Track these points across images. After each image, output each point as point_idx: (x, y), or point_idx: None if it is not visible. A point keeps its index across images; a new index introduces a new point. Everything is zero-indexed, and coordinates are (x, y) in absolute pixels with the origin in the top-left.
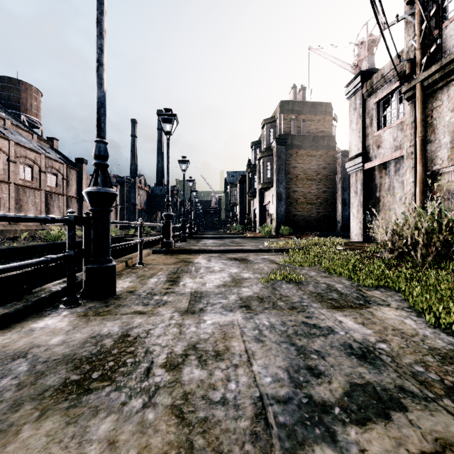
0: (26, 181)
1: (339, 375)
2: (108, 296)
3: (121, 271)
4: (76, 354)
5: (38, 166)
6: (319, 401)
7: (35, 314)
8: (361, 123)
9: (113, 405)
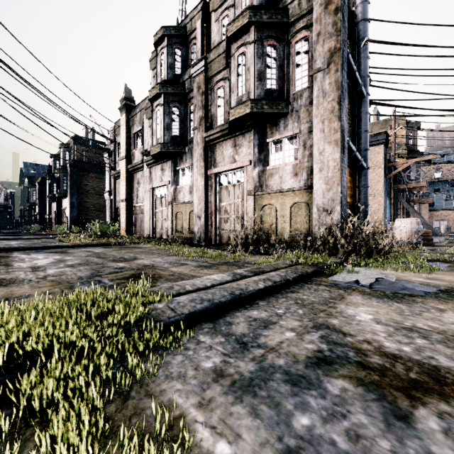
0: None
1: None
2: None
3: None
4: None
5: None
6: None
7: None
8: (109, 176)
9: None
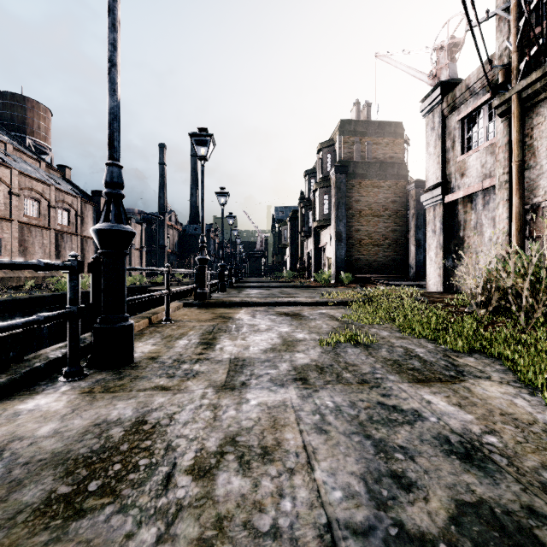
0: (32, 218)
1: (438, 487)
2: (123, 365)
3: (143, 330)
4: (70, 451)
5: (47, 200)
6: (415, 533)
7: (24, 390)
8: (440, 145)
9: (113, 538)
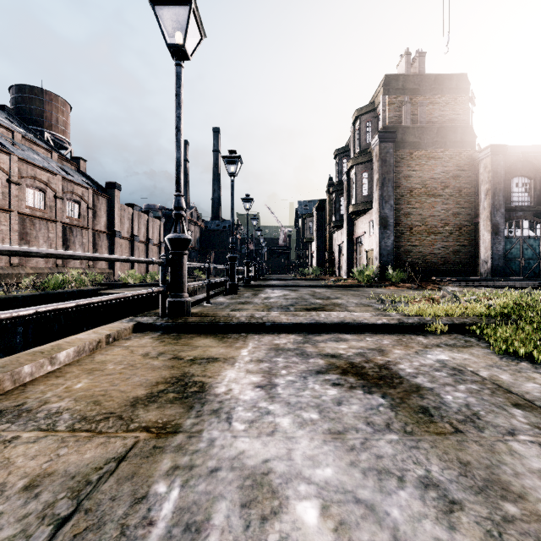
0: (36, 209)
1: None
2: None
3: None
4: None
5: (53, 190)
6: None
7: None
8: None
9: None
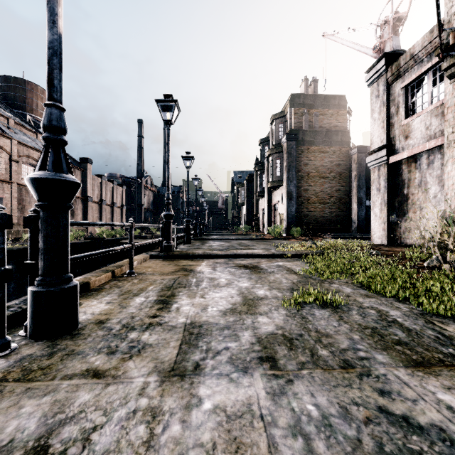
0: None
1: None
2: (62, 333)
3: (104, 284)
4: None
5: None
6: None
7: None
8: (385, 111)
9: None
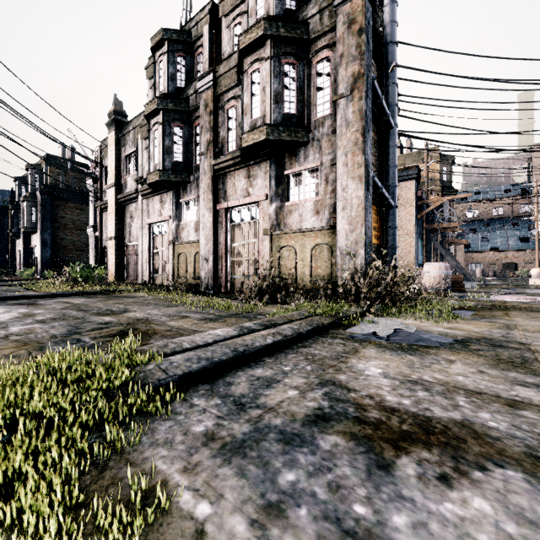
0: None
1: None
2: None
3: None
4: None
5: None
6: None
7: None
8: (94, 207)
9: None
